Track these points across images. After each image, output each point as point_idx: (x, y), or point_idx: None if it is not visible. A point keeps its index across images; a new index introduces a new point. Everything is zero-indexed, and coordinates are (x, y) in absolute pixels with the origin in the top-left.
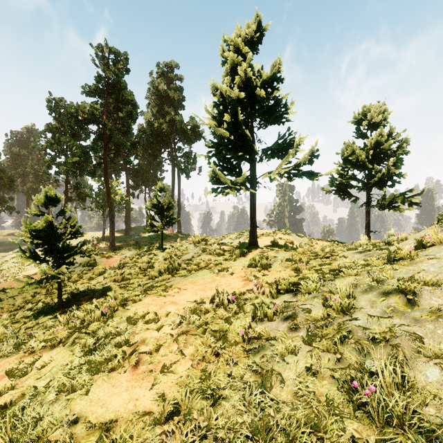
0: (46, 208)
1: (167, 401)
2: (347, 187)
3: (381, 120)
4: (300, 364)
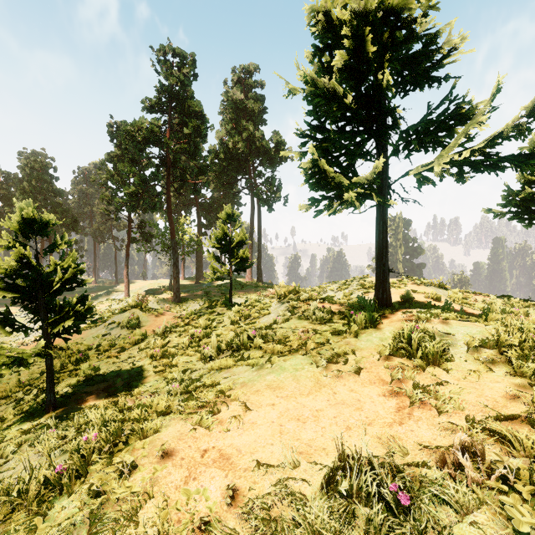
0: (26, 236)
1: None
2: None
3: None
4: None
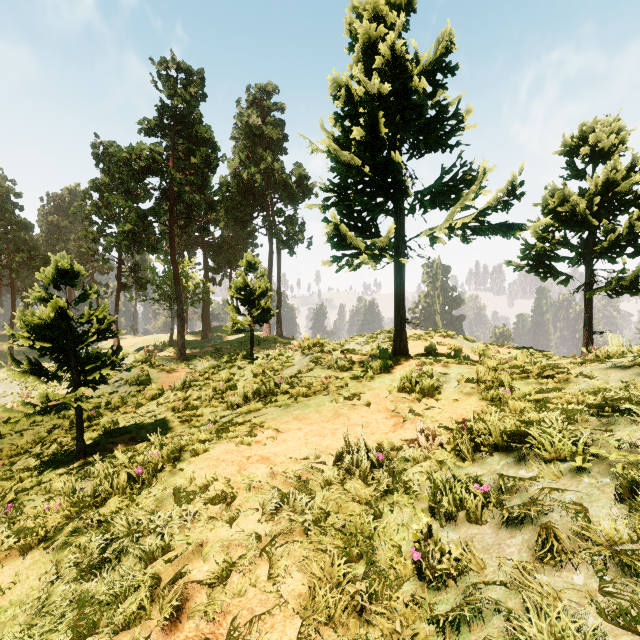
0: (57, 288)
1: None
2: (553, 259)
3: (612, 145)
4: None
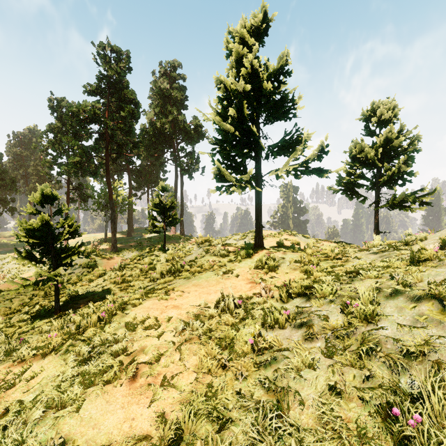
0: (43, 206)
1: (167, 424)
2: (355, 186)
3: (390, 116)
4: (321, 381)
